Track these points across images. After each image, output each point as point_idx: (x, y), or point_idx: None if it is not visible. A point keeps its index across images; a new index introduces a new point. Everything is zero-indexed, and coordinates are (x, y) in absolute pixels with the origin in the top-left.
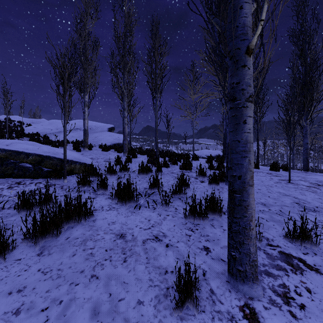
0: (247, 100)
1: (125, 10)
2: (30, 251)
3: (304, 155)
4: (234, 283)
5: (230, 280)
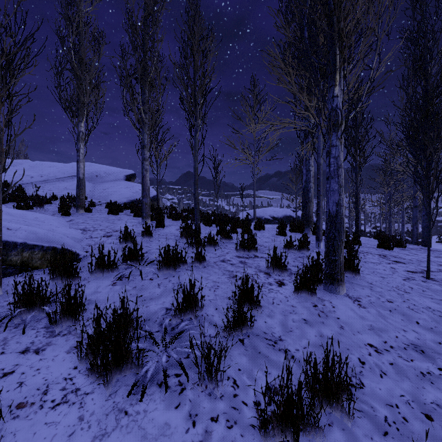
0: None
1: None
2: None
3: (424, 222)
4: None
5: None
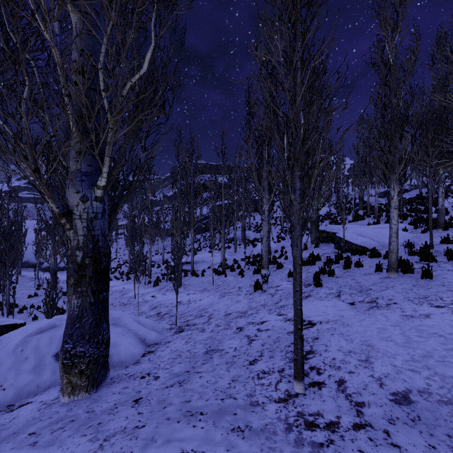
0: None
1: None
2: None
3: None
4: None
5: None
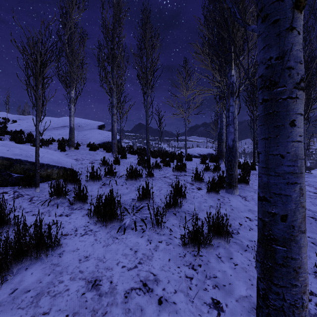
0: (297, 86)
1: (114, 0)
2: None
3: None
4: None
5: None
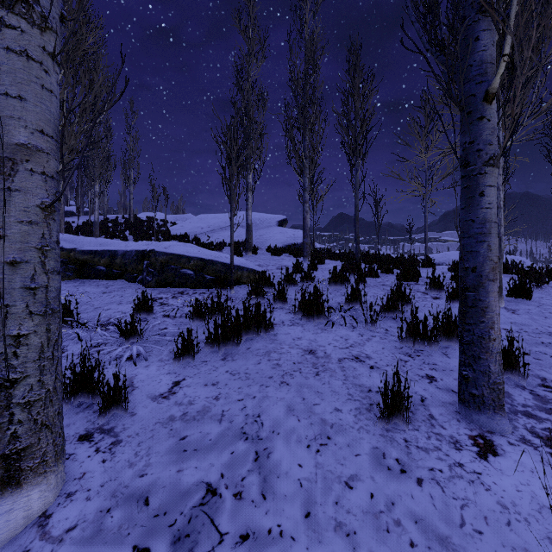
0: (485, 164)
1: (307, 36)
2: (213, 356)
3: None
4: (466, 412)
5: (461, 409)
